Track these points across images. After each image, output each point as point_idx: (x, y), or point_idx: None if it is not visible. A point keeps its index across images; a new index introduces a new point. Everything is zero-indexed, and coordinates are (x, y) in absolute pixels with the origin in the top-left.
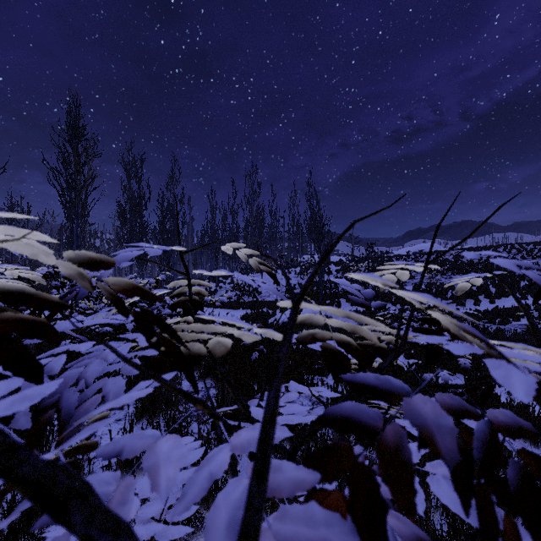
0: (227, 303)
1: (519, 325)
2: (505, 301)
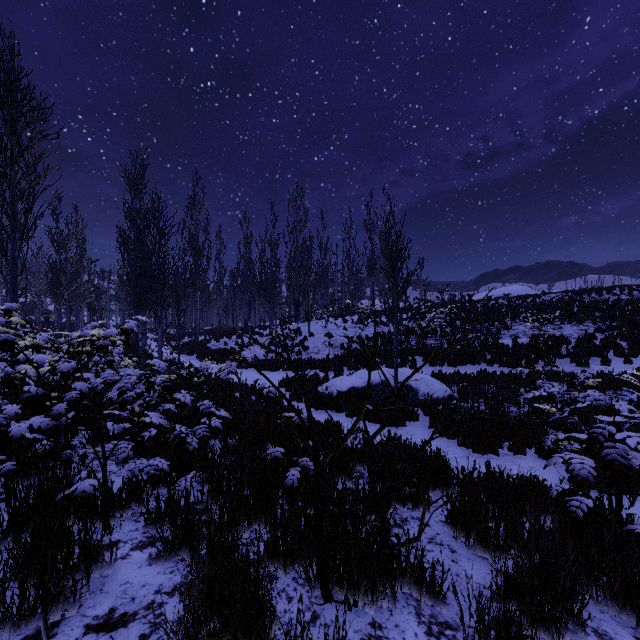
0: (262, 361)
1: None
2: None
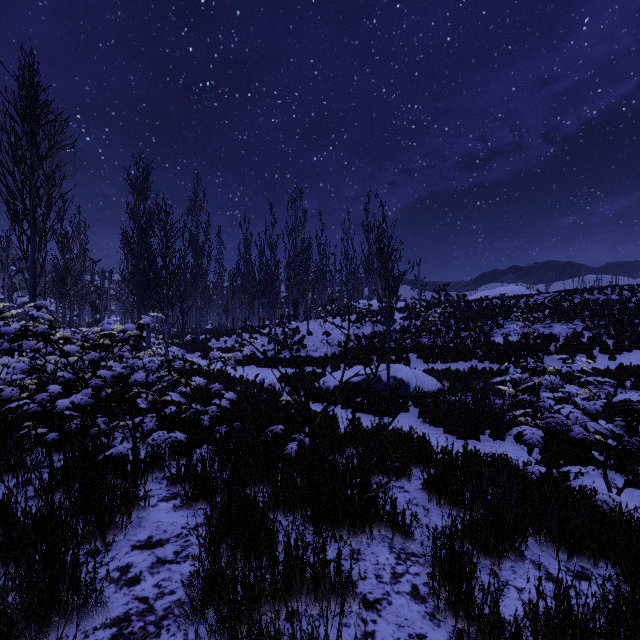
0: (262, 359)
1: None
2: (628, 357)
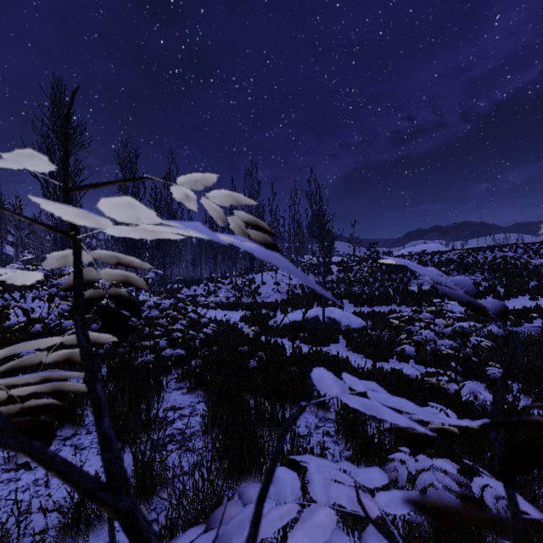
0: (226, 304)
1: (532, 327)
2: (514, 302)
